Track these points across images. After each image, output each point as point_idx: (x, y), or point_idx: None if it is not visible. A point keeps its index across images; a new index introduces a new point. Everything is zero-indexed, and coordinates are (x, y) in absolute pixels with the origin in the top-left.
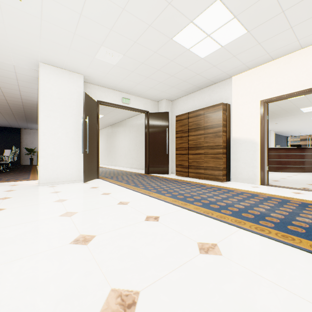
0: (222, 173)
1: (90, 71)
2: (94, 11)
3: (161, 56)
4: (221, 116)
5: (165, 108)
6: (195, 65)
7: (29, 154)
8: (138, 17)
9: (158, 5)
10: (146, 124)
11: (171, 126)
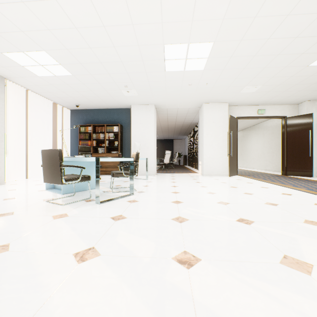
0: None
1: (233, 99)
2: (244, 75)
3: (298, 76)
4: None
5: (308, 109)
6: None
7: (177, 157)
8: (275, 67)
9: (292, 57)
10: (283, 128)
11: (316, 127)
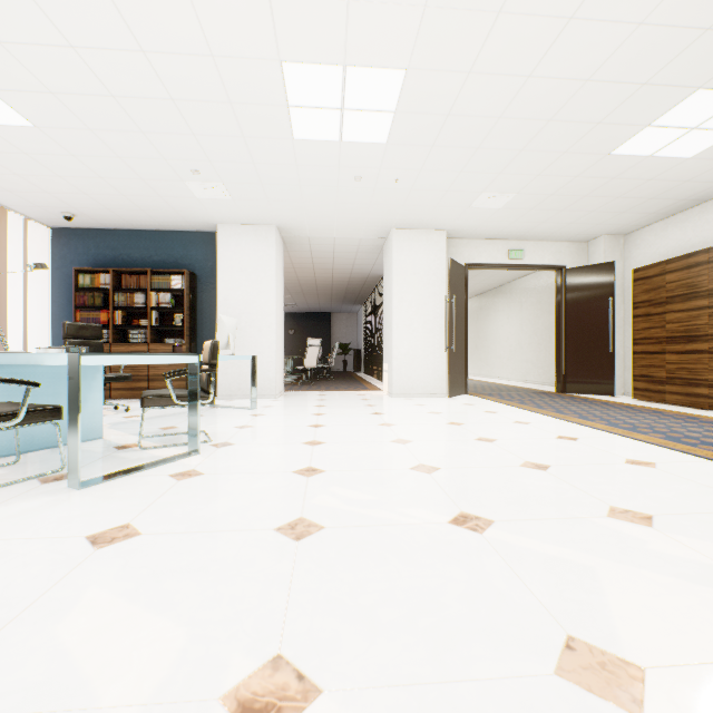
0: None
1: (458, 224)
2: (479, 164)
3: (589, 178)
4: None
5: (607, 254)
6: (672, 170)
7: (341, 354)
8: (544, 150)
9: (579, 130)
10: (560, 292)
11: (623, 292)
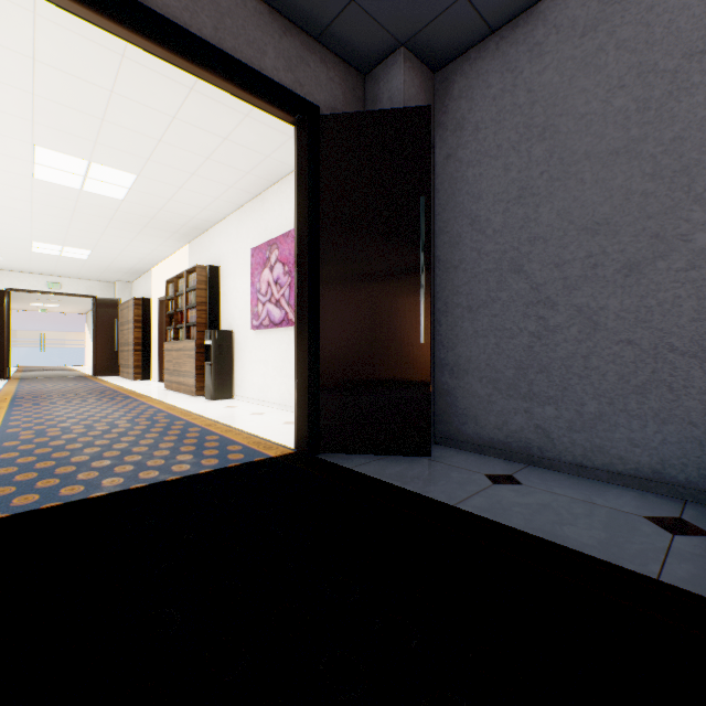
0: (133, 371)
1: None
2: None
3: (43, 258)
4: (133, 311)
5: (120, 292)
6: (90, 262)
7: None
8: None
9: None
10: (94, 313)
11: None
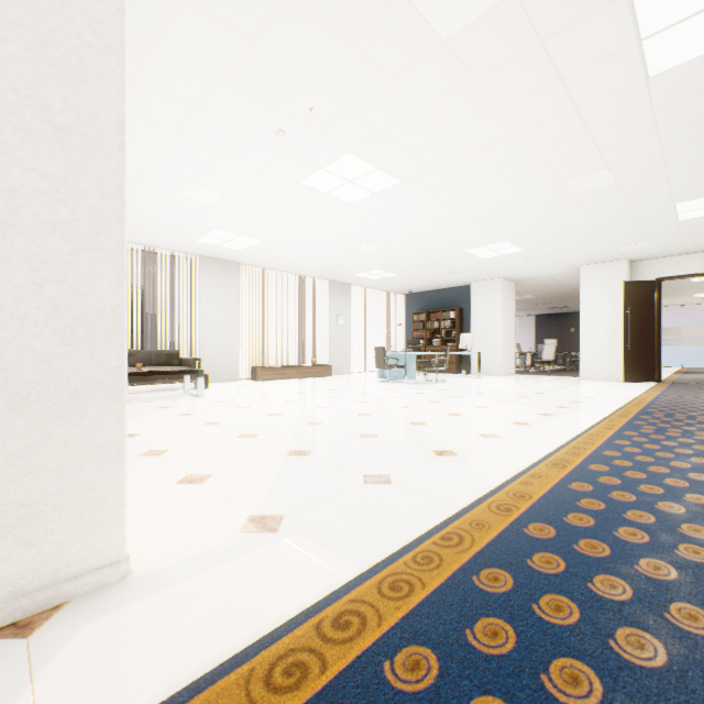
0: None
1: (629, 256)
2: (589, 242)
3: (692, 226)
4: None
5: None
6: None
7: None
8: (622, 232)
9: (628, 225)
10: None
11: None
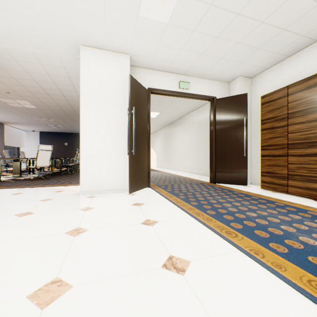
0: None
1: (136, 45)
2: None
3: None
4: None
5: (241, 89)
6: None
7: None
8: None
9: None
10: (212, 115)
11: (250, 115)
